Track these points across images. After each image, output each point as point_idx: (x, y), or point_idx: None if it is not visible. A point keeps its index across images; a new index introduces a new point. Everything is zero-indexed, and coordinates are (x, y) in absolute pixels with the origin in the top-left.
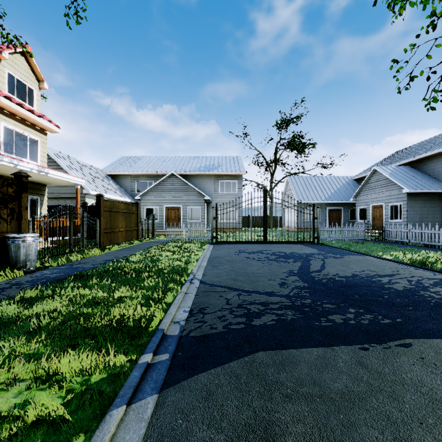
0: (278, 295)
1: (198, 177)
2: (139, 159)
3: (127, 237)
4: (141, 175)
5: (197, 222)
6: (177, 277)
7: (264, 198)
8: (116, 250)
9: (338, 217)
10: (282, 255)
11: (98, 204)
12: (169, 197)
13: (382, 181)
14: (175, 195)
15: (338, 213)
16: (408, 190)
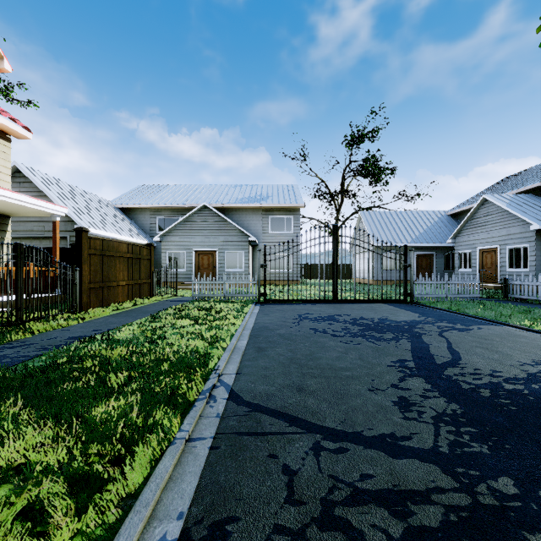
0: (414, 451)
1: (240, 211)
2: (163, 189)
3: (133, 294)
4: (164, 208)
5: (238, 271)
6: (183, 383)
7: (333, 237)
8: (107, 315)
9: (428, 265)
10: (370, 325)
11: (78, 244)
12: (200, 238)
13: (496, 215)
14: (209, 234)
15: (429, 259)
16: (539, 226)
